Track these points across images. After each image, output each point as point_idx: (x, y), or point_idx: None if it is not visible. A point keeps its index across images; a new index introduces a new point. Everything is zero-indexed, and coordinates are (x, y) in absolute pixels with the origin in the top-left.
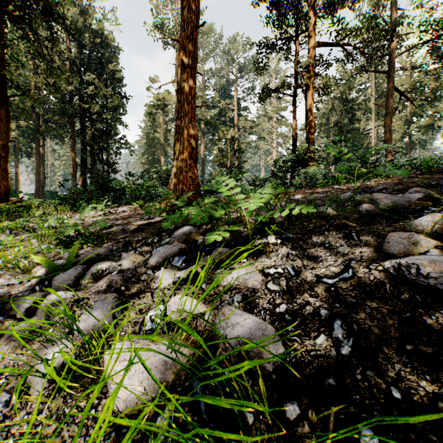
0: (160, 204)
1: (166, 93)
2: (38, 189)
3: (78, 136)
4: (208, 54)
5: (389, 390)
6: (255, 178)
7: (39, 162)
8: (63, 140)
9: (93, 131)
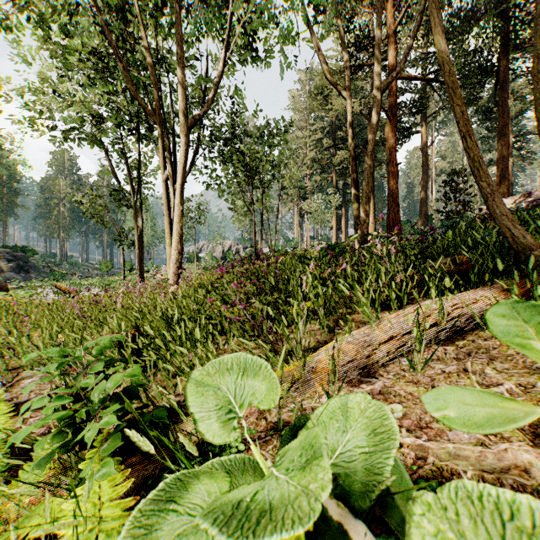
0: None
1: None
2: None
3: None
4: None
5: None
6: None
7: None
8: None
9: None
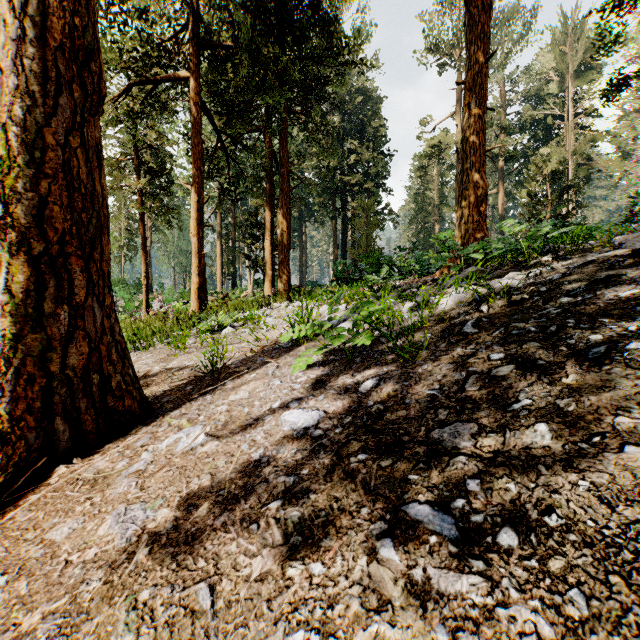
0: (441, 271)
1: (443, 134)
2: (301, 279)
3: (340, 215)
4: (510, 49)
5: (563, 282)
6: (590, 228)
7: (302, 250)
8: (323, 223)
9: (354, 206)
